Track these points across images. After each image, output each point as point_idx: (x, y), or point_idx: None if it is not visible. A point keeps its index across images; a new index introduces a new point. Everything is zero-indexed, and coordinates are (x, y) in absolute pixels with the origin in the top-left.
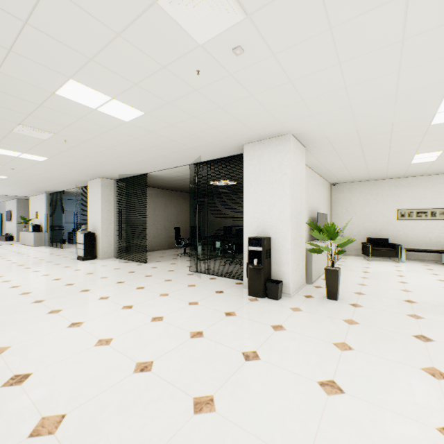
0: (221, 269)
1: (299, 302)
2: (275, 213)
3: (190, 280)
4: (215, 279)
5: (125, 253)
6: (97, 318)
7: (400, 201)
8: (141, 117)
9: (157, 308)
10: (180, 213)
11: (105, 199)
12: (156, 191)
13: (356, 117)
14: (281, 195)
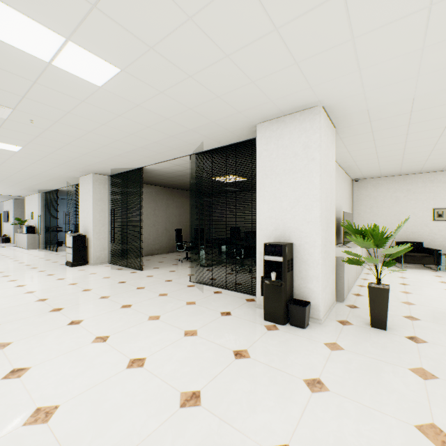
0: (228, 279)
1: (334, 332)
2: (298, 211)
3: (190, 295)
4: (220, 294)
5: (121, 258)
6: (52, 359)
7: (437, 199)
8: (117, 78)
9: (140, 341)
10: (183, 213)
11: (98, 197)
12: (156, 189)
13: (421, 73)
14: (307, 188)
